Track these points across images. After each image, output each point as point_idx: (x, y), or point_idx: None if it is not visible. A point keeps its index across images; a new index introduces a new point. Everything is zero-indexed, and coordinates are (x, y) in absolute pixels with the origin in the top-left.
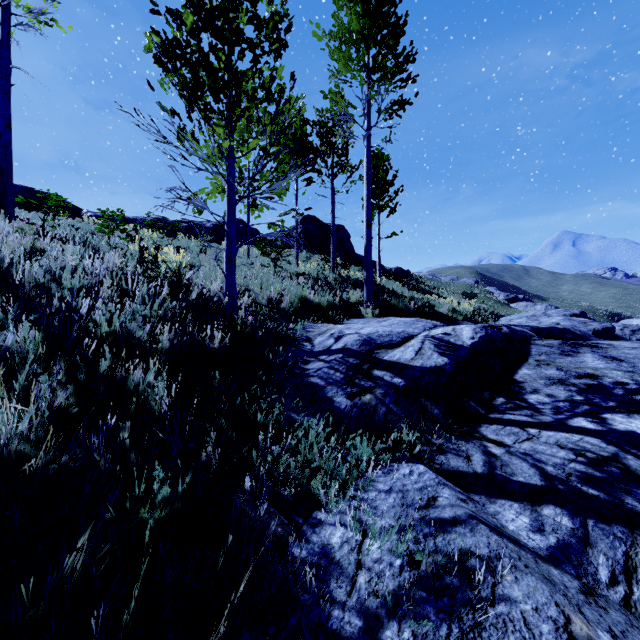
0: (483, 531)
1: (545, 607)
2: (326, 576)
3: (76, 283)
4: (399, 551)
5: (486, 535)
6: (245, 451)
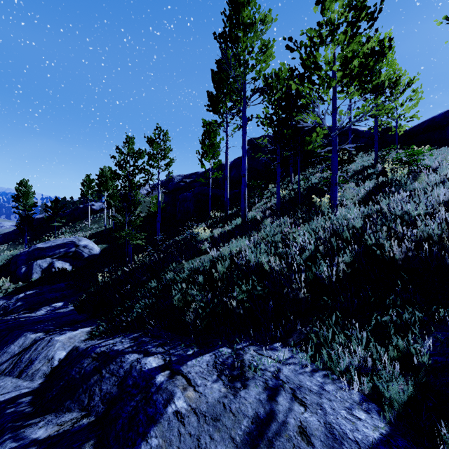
0: (256, 404)
1: (204, 388)
2: (260, 346)
3: (419, 212)
4: (261, 366)
5: (252, 403)
6: (348, 323)
